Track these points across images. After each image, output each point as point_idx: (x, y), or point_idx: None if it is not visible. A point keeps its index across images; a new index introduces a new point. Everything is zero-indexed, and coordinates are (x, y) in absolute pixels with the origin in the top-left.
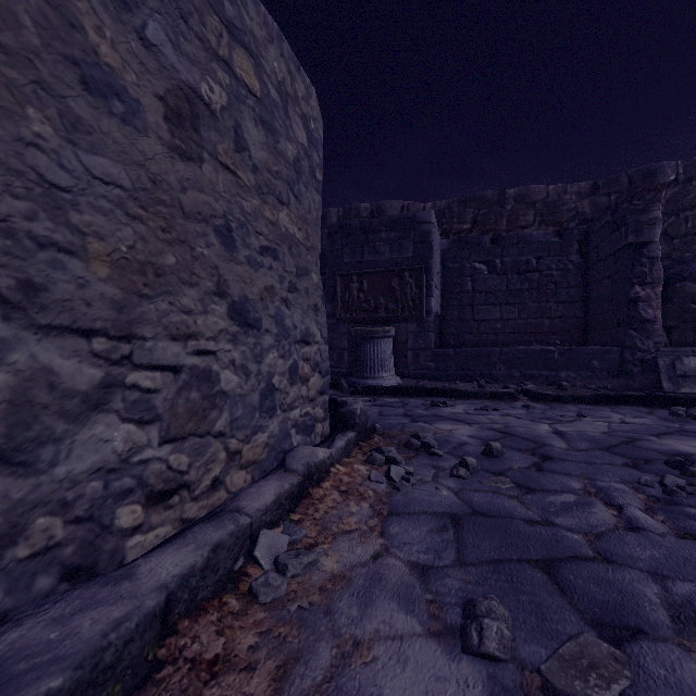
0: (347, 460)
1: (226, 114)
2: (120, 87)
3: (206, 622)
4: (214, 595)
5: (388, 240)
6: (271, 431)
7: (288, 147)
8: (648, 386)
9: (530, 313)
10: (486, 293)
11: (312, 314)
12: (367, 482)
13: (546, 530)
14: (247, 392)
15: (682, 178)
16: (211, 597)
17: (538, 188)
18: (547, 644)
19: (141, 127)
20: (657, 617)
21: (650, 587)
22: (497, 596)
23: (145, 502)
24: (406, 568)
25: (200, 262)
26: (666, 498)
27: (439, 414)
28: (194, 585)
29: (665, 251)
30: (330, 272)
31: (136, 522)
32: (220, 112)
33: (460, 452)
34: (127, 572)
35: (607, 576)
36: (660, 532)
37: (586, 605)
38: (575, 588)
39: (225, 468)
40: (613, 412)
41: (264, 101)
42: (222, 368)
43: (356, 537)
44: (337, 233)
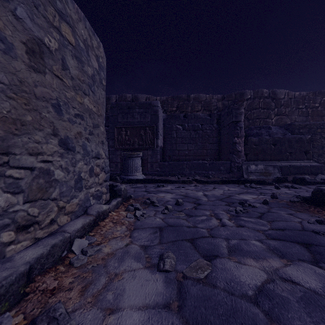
0: (117, 210)
1: (58, 52)
2: (2, 37)
3: (49, 276)
4: (52, 266)
5: (139, 113)
6: (80, 198)
7: (89, 69)
8: (239, 176)
9: (199, 147)
10: (182, 138)
11: (101, 145)
12: (125, 218)
13: (194, 229)
14: (68, 180)
15: (252, 97)
16: (51, 267)
17: (203, 95)
18: (187, 264)
19: (14, 56)
20: (224, 251)
21: (224, 243)
22: (172, 252)
23: (15, 230)
24: (139, 247)
25: (44, 120)
26: (236, 215)
27: (160, 190)
28: (42, 262)
29: (247, 125)
30: (111, 126)
31: (11, 239)
32: (54, 51)
33: (166, 204)
34: (8, 259)
35: (211, 241)
36: (231, 226)
37: (202, 251)
38: (200, 246)
39: (57, 214)
40: (226, 186)
41: (77, 48)
42: (55, 168)
43: (119, 239)
44: (115, 107)
